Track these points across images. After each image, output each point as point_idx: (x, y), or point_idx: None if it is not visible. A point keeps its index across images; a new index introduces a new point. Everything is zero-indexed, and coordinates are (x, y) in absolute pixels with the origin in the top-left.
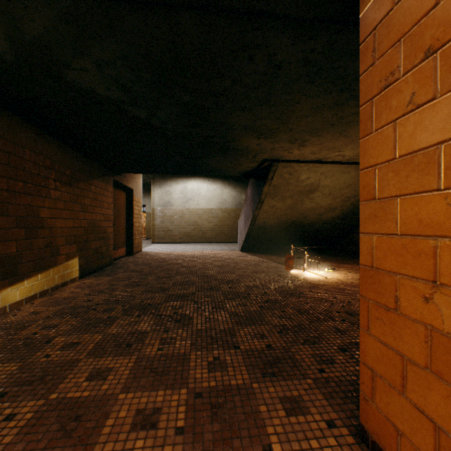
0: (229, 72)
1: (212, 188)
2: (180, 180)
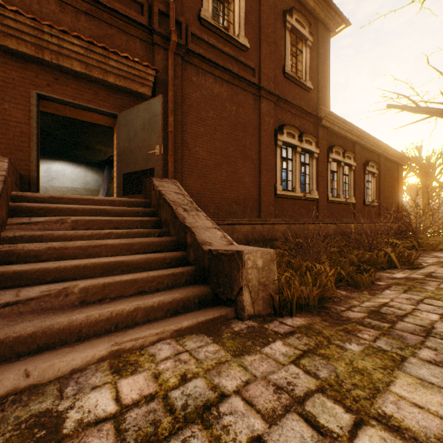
0: (89, 129)
1: (77, 171)
2: (45, 161)
